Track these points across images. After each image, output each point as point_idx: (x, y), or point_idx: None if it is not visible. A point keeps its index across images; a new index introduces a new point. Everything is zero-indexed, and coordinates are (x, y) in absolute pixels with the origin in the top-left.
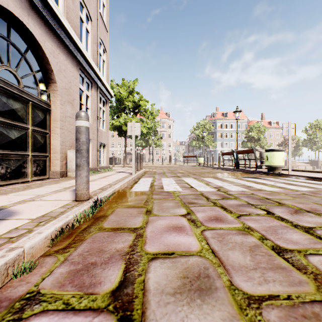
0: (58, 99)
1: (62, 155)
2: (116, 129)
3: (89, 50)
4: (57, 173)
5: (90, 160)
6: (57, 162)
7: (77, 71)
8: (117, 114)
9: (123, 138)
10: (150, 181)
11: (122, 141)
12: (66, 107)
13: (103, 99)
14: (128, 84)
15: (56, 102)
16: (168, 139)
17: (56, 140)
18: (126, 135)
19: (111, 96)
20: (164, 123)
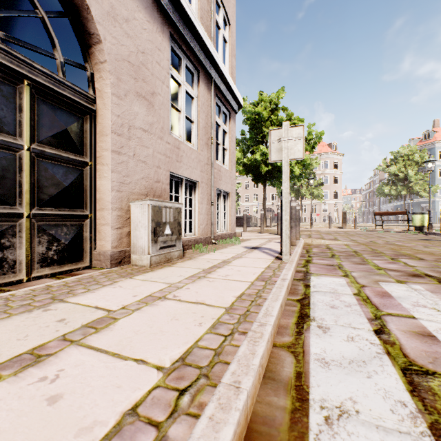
0: (107, 84)
1: (118, 214)
2: (250, 172)
3: (194, 7)
4: (106, 256)
5: (195, 222)
6: (106, 231)
7: (162, 35)
8: (252, 148)
9: (260, 188)
10: (359, 310)
11: (259, 193)
12: (130, 105)
13: (223, 109)
14: (268, 99)
15: (105, 91)
16: (333, 186)
17: (104, 178)
18: (265, 181)
19: (238, 104)
20: (326, 160)
